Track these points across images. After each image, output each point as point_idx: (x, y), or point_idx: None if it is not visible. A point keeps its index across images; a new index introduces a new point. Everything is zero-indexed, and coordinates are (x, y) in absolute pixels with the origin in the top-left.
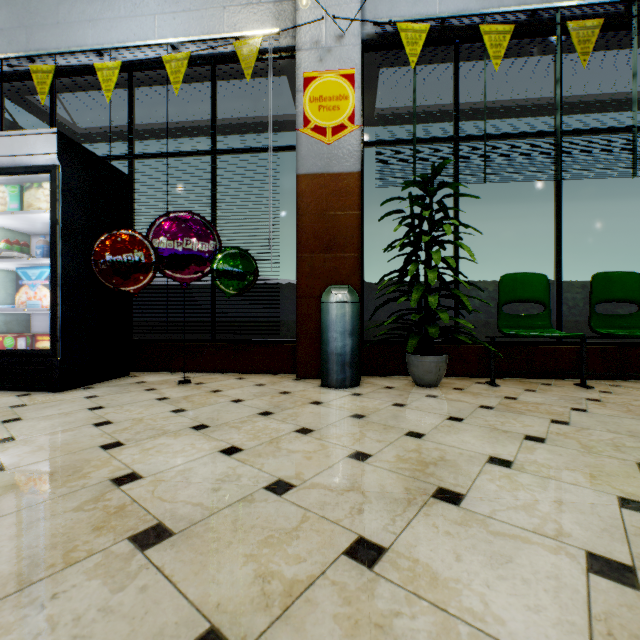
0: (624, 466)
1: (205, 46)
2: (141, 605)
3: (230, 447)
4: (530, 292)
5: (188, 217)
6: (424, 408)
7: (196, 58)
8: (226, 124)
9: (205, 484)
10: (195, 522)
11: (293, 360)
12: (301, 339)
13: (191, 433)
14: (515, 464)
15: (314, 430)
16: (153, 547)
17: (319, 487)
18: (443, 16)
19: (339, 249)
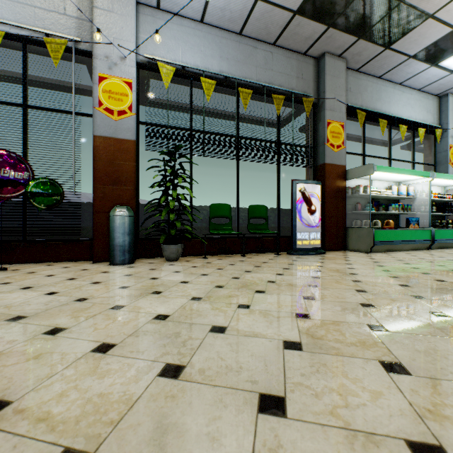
0: (227, 278)
1: (17, 29)
2: (23, 329)
3: (51, 292)
4: (224, 213)
5: (5, 154)
6: (165, 269)
7: (8, 34)
8: (33, 79)
9: (40, 304)
10: (39, 313)
11: (91, 252)
12: (96, 238)
13: (22, 290)
14: (190, 282)
15: (102, 282)
16: (20, 320)
17: (102, 297)
18: (183, 65)
19: (122, 184)
